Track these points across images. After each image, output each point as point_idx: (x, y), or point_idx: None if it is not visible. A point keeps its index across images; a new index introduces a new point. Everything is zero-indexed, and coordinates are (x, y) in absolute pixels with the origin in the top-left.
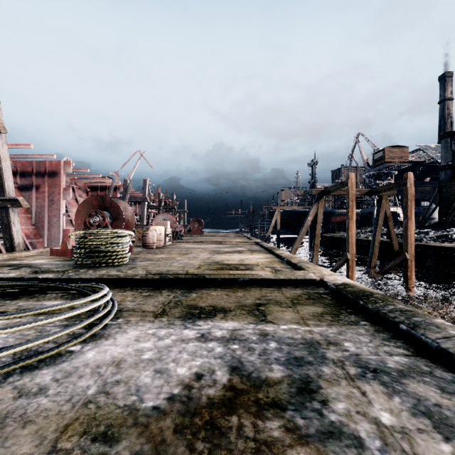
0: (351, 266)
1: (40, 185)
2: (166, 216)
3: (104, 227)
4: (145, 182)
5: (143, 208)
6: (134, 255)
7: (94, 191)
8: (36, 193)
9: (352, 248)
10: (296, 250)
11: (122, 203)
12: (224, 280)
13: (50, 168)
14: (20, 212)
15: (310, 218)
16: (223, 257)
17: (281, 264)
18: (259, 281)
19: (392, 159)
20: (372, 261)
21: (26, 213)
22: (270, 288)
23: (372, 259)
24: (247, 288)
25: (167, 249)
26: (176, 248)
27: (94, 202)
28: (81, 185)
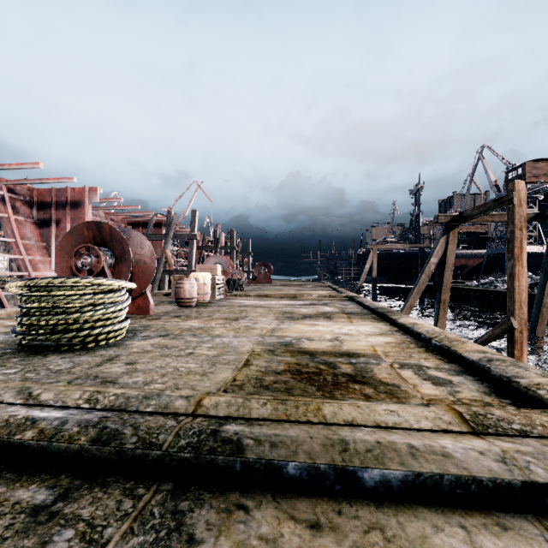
0: (519, 341)
1: (60, 220)
2: (219, 258)
3: (101, 273)
4: (194, 213)
5: (192, 248)
6: (148, 321)
7: (135, 228)
8: (56, 230)
9: (521, 309)
10: (411, 309)
11: (136, 235)
12: (308, 471)
13: (73, 196)
14: (35, 254)
15: (434, 260)
16: (300, 328)
17: (429, 354)
18: (449, 485)
19: (537, 178)
20: (538, 329)
21: (44, 256)
22: (514, 541)
23: (538, 324)
24: (413, 541)
25: (211, 307)
26: (226, 306)
27: (86, 233)
28: (119, 220)
